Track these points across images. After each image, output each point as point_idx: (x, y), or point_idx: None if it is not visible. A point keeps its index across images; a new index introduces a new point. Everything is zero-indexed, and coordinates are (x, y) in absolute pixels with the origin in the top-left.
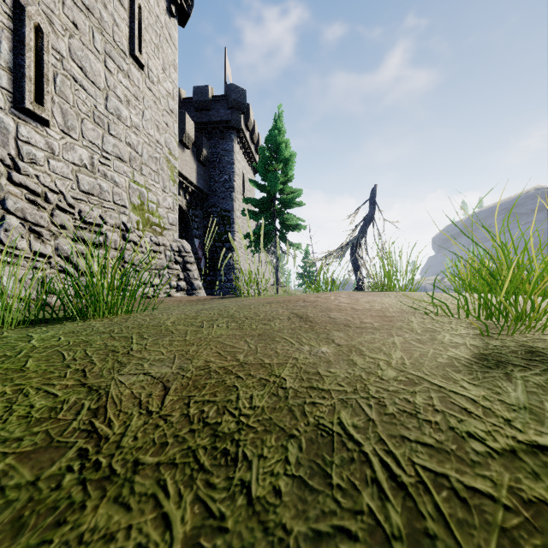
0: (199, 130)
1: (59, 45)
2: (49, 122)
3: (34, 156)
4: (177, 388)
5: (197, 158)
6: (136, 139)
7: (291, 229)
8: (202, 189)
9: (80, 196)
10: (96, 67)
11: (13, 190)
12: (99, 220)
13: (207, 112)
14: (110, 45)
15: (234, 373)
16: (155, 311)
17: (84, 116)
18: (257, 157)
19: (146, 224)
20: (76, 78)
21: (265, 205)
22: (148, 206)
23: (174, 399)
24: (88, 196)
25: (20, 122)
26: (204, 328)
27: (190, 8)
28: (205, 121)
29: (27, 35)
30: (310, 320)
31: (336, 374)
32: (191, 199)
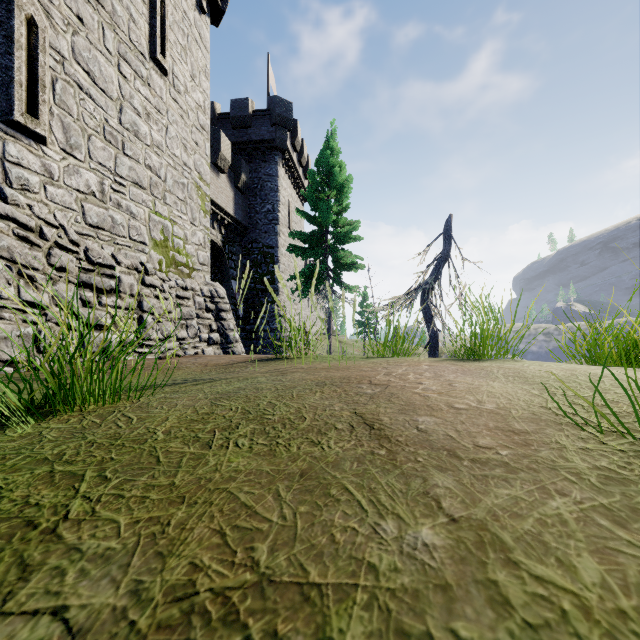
0: (237, 151)
1: (59, 44)
2: (45, 138)
3: (27, 181)
4: None
5: (234, 185)
6: (158, 160)
7: (347, 269)
8: (240, 221)
9: (87, 231)
10: (107, 71)
11: None
12: (111, 260)
13: (247, 130)
14: (126, 46)
15: (241, 623)
16: (158, 394)
17: (92, 132)
18: (306, 184)
19: (171, 264)
20: (82, 85)
21: (315, 240)
22: (173, 243)
23: None
24: (97, 231)
25: (7, 139)
26: (212, 449)
27: (225, 3)
28: (245, 140)
29: (17, 29)
30: (386, 435)
31: None
32: (227, 233)
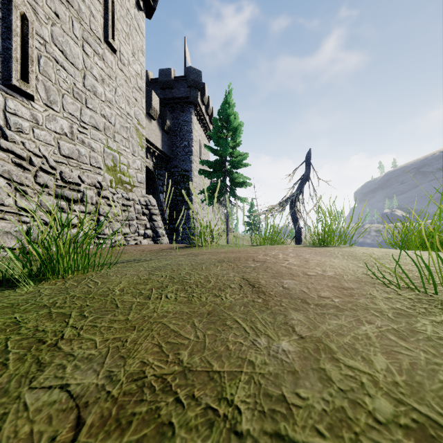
0: (163, 105)
1: (43, 32)
2: (33, 96)
3: (20, 125)
4: (94, 423)
5: (162, 128)
6: (110, 111)
7: (239, 186)
8: (166, 153)
9: (61, 159)
10: (75, 50)
11: (0, 155)
12: (78, 180)
13: (170, 90)
14: (87, 33)
15: (173, 391)
16: (113, 268)
17: (64, 92)
18: (211, 127)
19: (118, 183)
20: (58, 60)
21: (217, 166)
22: (120, 168)
23: None
24: (68, 159)
25: (7, 97)
26: (151, 299)
27: (155, 3)
28: (169, 97)
29: (14, 22)
30: (263, 291)
31: (308, 402)
32: (157, 161)
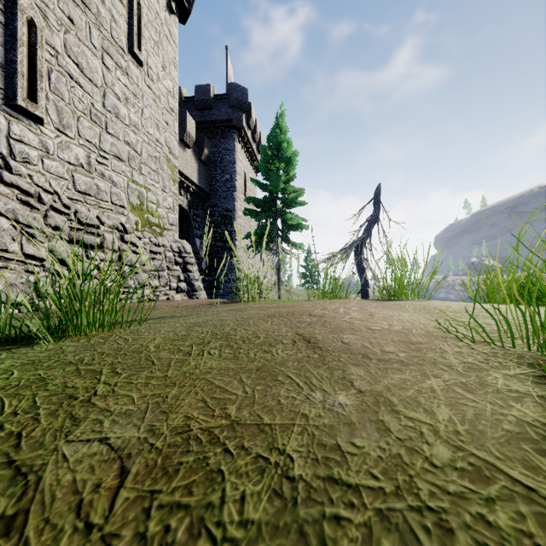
0: (200, 129)
1: (54, 41)
2: (43, 119)
3: (27, 155)
4: (139, 471)
5: (198, 158)
6: (135, 137)
7: (293, 229)
8: (203, 189)
9: (77, 196)
10: (93, 63)
11: (3, 190)
12: (96, 221)
13: (209, 111)
14: (108, 42)
15: (221, 443)
16: (143, 325)
17: (80, 114)
18: (259, 157)
19: (146, 225)
20: (72, 75)
21: (266, 205)
22: (147, 206)
23: (130, 497)
24: (85, 196)
25: (12, 120)
26: (192, 356)
27: (191, 5)
28: (207, 120)
29: (20, 29)
30: (319, 346)
31: (363, 450)
32: (192, 198)
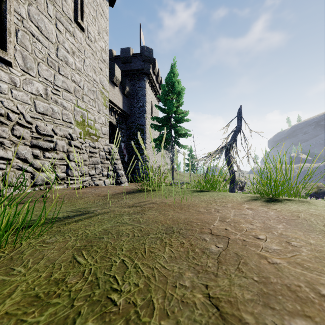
0: (124, 75)
1: (20, 10)
2: (11, 63)
3: None
4: None
5: (122, 92)
6: (79, 77)
7: (181, 136)
8: (126, 112)
9: (37, 116)
10: (49, 27)
11: None
12: (51, 132)
13: (129, 64)
14: (60, 14)
15: None
16: (42, 235)
17: (40, 61)
18: (160, 92)
19: (86, 134)
20: (34, 34)
21: (165, 121)
22: (88, 122)
23: None
24: (43, 116)
25: None
26: None
27: None
28: (128, 69)
29: None
30: None
31: None
32: (119, 118)
